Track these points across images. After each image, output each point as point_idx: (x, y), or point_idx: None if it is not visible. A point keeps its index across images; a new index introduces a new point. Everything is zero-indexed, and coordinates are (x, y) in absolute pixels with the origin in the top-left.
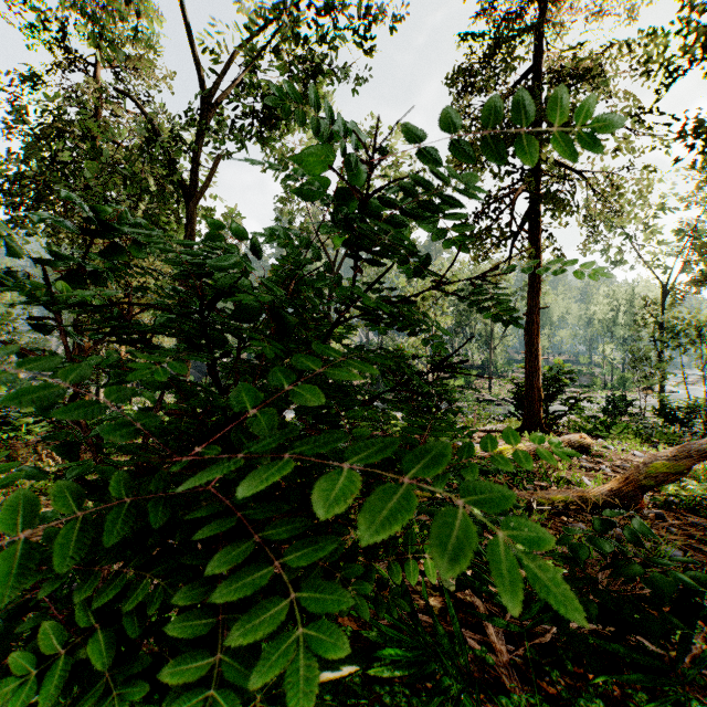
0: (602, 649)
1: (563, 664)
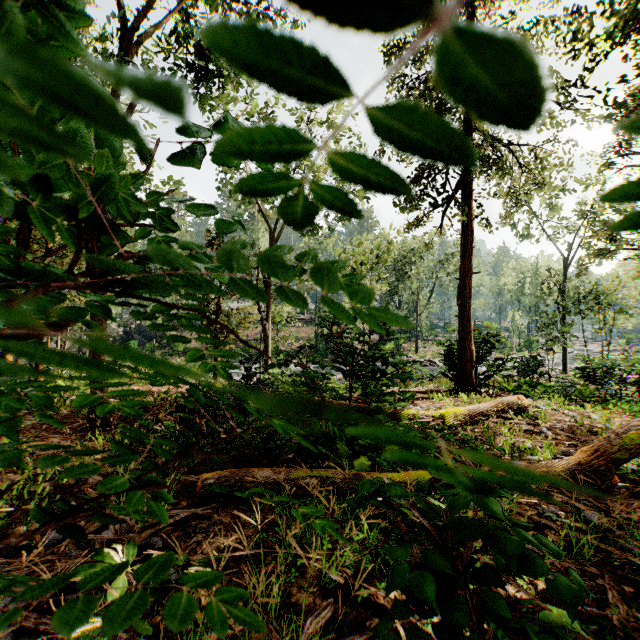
0: None
1: None
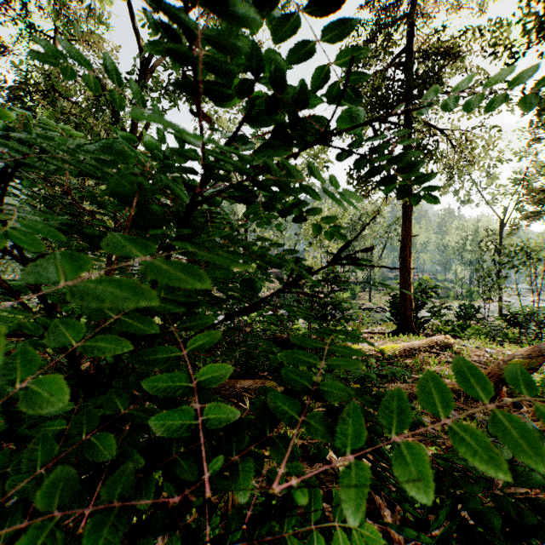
0: None
1: None
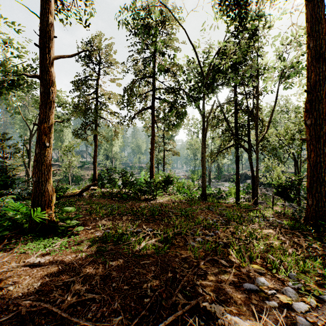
0: None
1: None
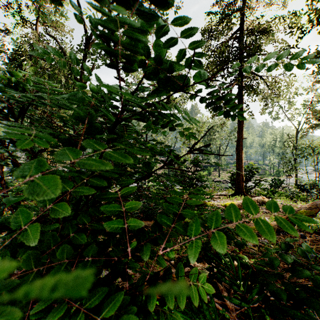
0: (288, 312)
1: (263, 315)
